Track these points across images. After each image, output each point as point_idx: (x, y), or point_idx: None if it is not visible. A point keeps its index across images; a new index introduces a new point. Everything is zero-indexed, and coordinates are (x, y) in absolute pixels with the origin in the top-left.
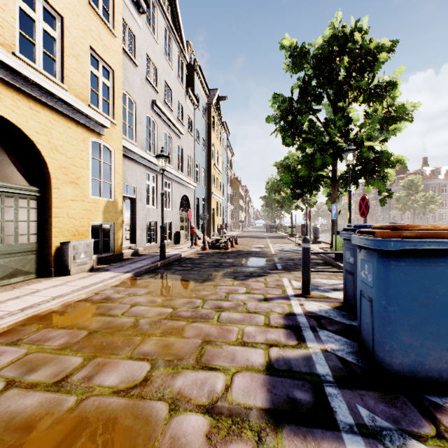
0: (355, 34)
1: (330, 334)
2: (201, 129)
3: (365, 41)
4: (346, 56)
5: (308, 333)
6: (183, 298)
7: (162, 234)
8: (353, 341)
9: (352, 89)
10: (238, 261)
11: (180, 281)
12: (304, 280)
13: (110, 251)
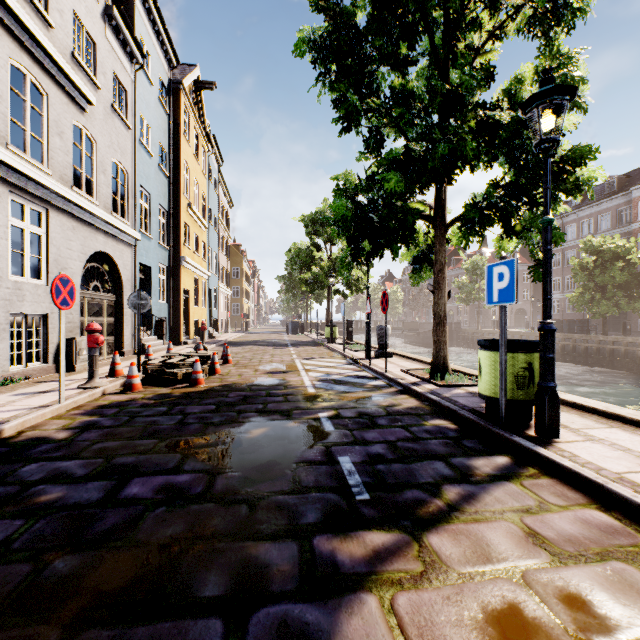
0: None
1: None
2: (158, 126)
3: None
4: None
5: None
6: None
7: None
8: None
9: (492, 7)
10: (204, 451)
11: None
12: None
13: None
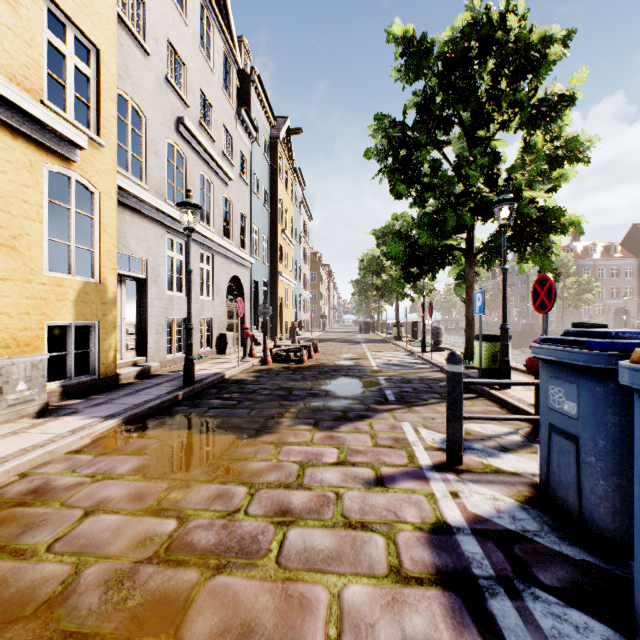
0: (506, 19)
1: (555, 603)
2: (263, 176)
3: (524, 29)
4: (489, 57)
5: (501, 604)
6: (209, 483)
7: (187, 342)
8: (622, 633)
9: (500, 108)
10: (320, 385)
11: (211, 435)
12: (452, 436)
13: (92, 373)
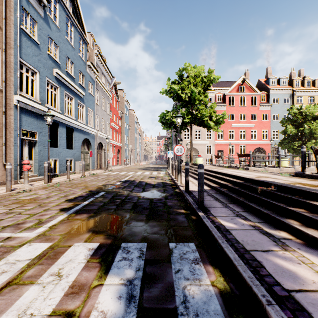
0: None
1: None
2: None
3: None
4: None
5: None
6: None
7: None
8: None
9: None
10: None
11: None
12: None
13: None
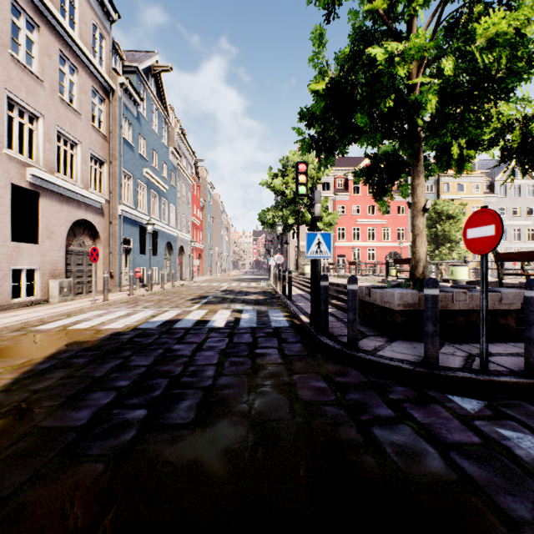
0: None
1: None
2: None
3: None
4: None
5: None
6: None
7: None
8: None
9: None
10: None
11: None
12: None
13: None
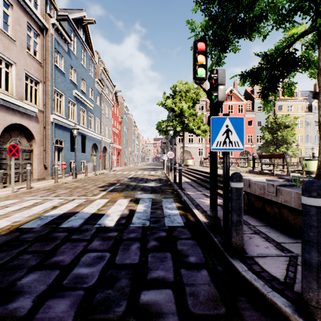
0: None
1: None
2: None
3: None
4: None
5: None
6: None
7: None
8: None
9: None
10: None
11: None
12: None
13: None
